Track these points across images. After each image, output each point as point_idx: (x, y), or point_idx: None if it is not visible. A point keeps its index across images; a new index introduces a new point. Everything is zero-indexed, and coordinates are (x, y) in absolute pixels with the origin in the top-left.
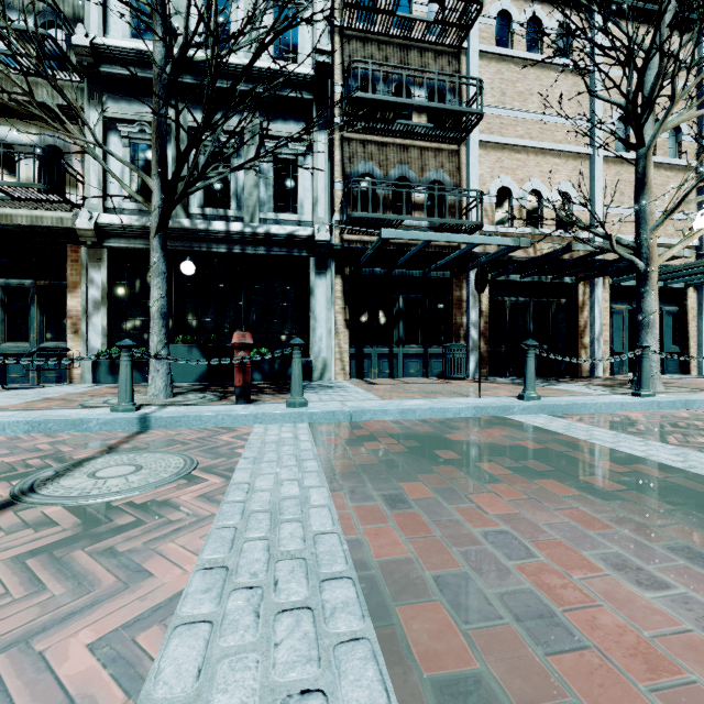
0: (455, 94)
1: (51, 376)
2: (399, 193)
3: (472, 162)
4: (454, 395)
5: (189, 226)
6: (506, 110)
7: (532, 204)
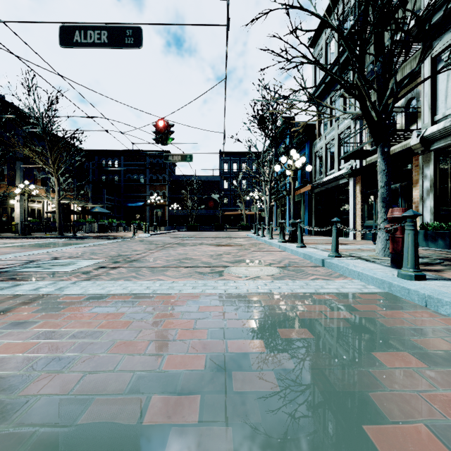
0: None
1: None
2: None
3: None
4: None
5: None
6: None
7: None
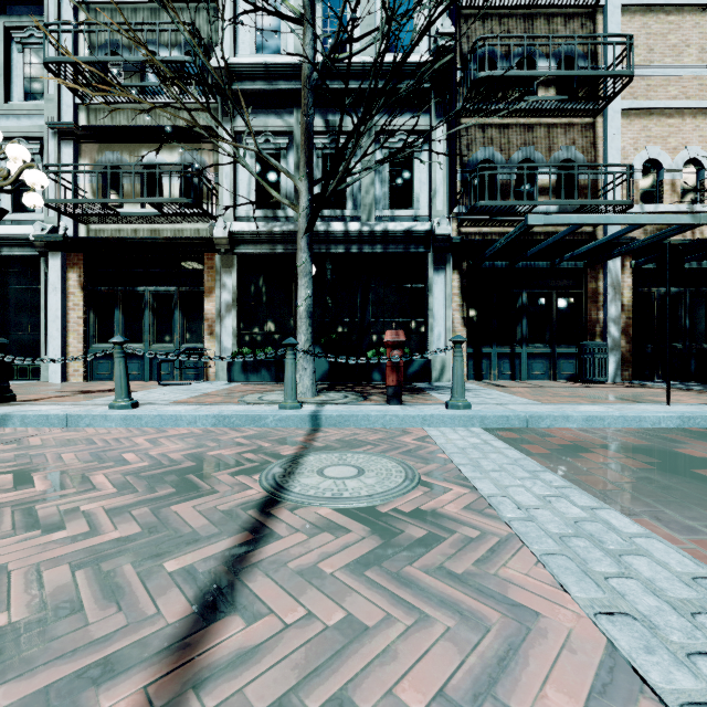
0: (590, 59)
1: (190, 374)
2: (522, 177)
3: (611, 134)
4: (624, 401)
5: None
6: (654, 69)
7: (688, 176)
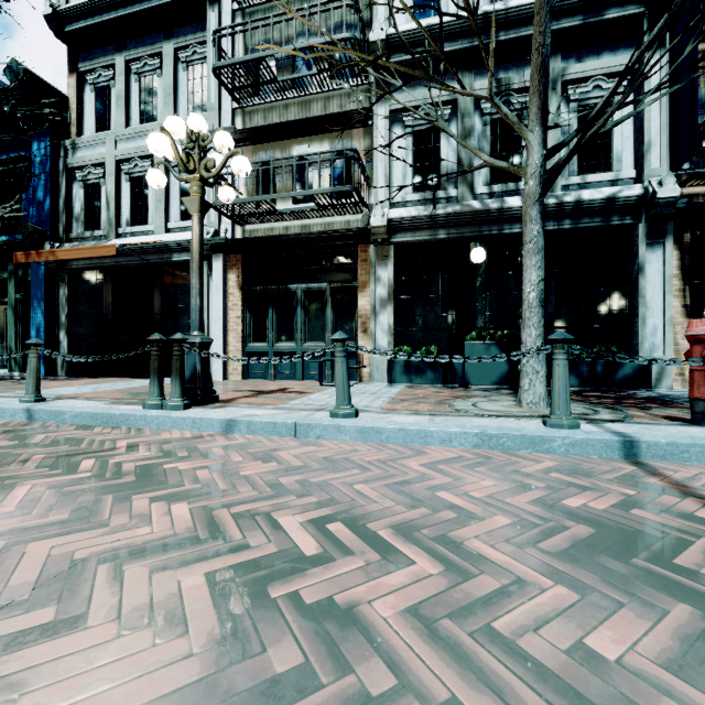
0: None
1: None
2: None
3: None
4: None
5: (480, 207)
6: None
7: None
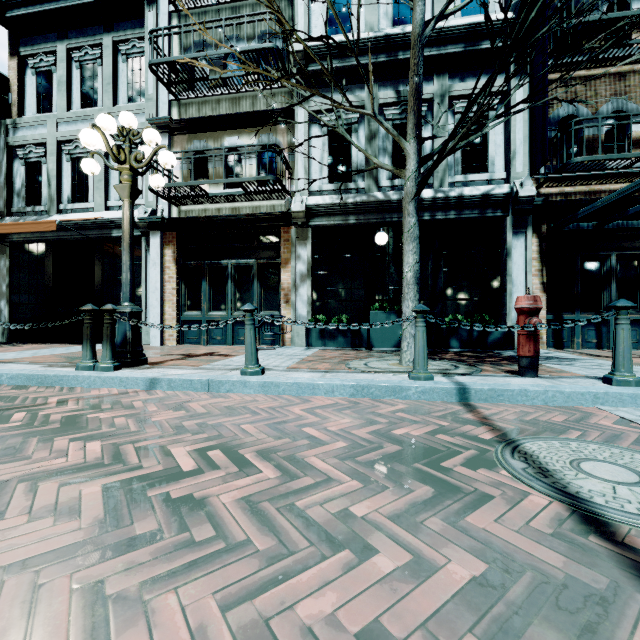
0: None
1: (267, 339)
2: (610, 131)
3: None
4: None
5: (383, 198)
6: None
7: None
